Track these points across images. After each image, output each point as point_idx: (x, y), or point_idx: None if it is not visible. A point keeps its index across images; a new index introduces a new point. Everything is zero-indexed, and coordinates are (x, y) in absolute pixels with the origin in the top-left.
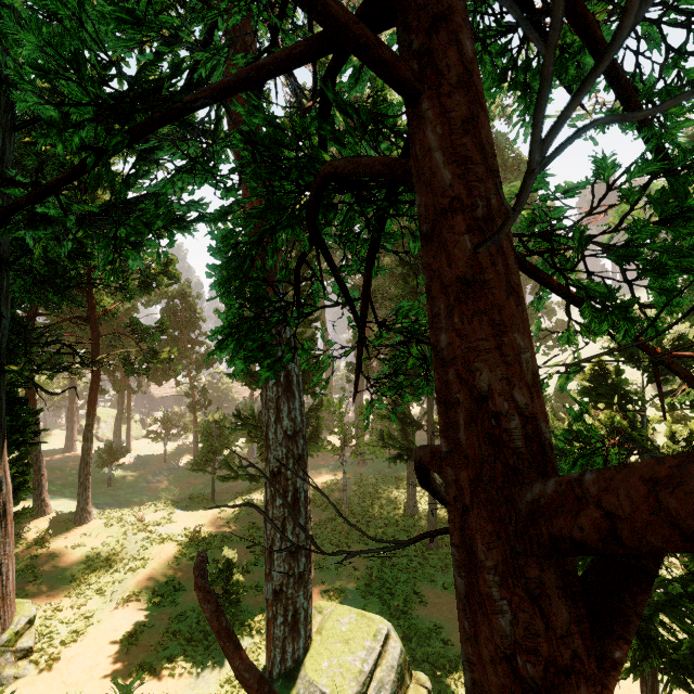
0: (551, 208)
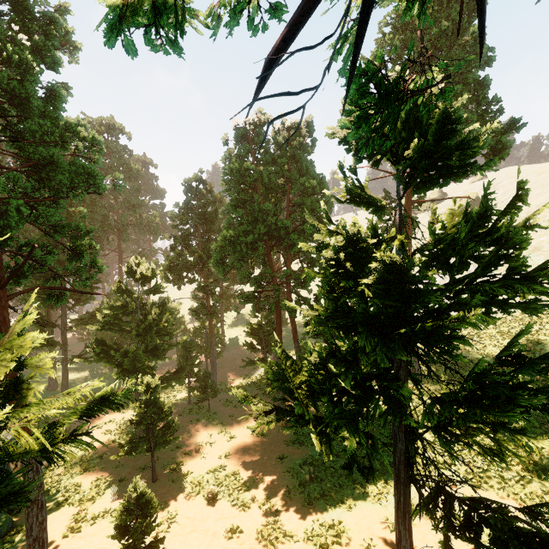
0: (164, 192)
